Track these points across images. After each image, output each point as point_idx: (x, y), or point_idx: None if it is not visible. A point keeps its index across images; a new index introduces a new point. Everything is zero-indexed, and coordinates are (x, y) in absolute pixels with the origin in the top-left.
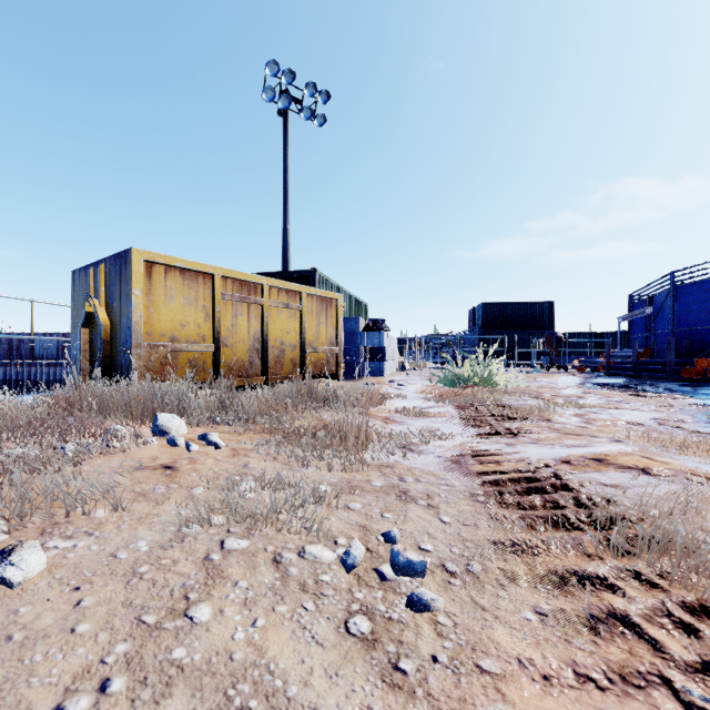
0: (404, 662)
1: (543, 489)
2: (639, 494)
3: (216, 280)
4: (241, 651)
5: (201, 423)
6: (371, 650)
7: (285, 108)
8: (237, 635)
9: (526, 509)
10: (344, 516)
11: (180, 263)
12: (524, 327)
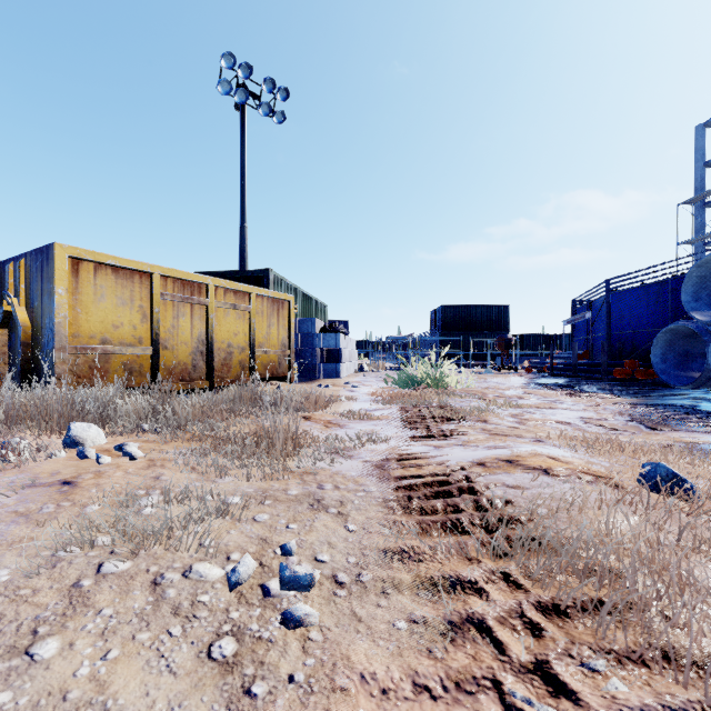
0: (257, 685)
1: (450, 493)
2: (535, 494)
3: (155, 279)
4: (79, 689)
5: (123, 432)
6: (227, 675)
7: (242, 102)
8: (81, 670)
9: (428, 514)
10: (247, 529)
11: (112, 260)
12: (481, 329)
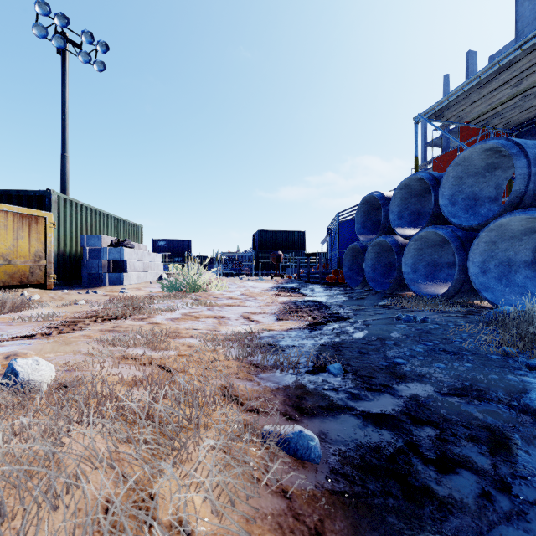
0: None
1: None
2: None
3: None
4: None
5: None
6: None
7: (61, 47)
8: None
9: None
10: None
11: None
12: (286, 248)
